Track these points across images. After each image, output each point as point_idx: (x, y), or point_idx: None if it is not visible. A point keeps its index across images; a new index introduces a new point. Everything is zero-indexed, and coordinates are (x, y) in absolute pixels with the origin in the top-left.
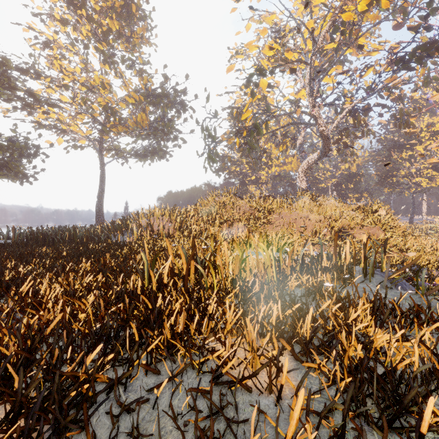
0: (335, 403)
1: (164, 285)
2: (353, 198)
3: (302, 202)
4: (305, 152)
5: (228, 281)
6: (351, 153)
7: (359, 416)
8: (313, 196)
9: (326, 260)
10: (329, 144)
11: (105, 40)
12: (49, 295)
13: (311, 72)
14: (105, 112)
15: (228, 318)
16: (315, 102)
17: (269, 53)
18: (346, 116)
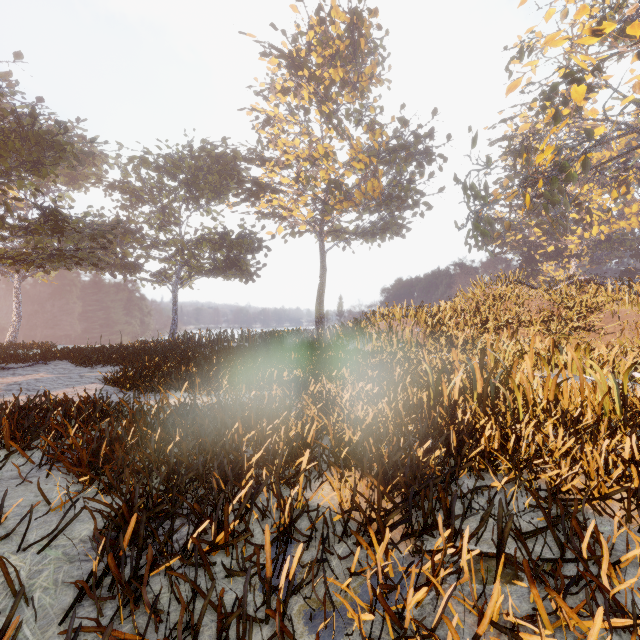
0: None
1: (455, 402)
2: None
3: None
4: None
5: (539, 407)
6: None
7: None
8: None
9: None
10: None
11: (327, 96)
12: (344, 398)
13: None
14: (330, 188)
15: (552, 446)
16: None
17: (590, 40)
18: None
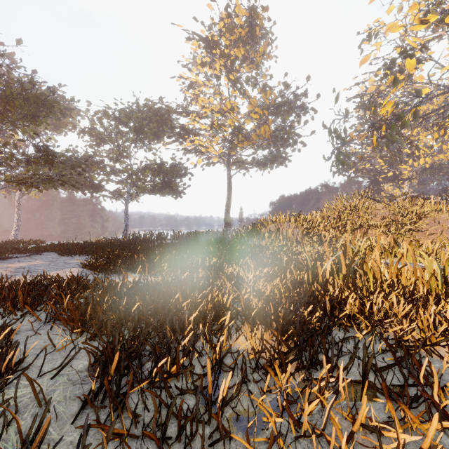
0: None
1: (327, 280)
2: None
3: None
4: None
5: (385, 284)
6: None
7: None
8: None
9: None
10: None
11: (233, 67)
12: (249, 277)
13: None
14: (235, 132)
15: (395, 310)
16: None
17: (419, 27)
18: None
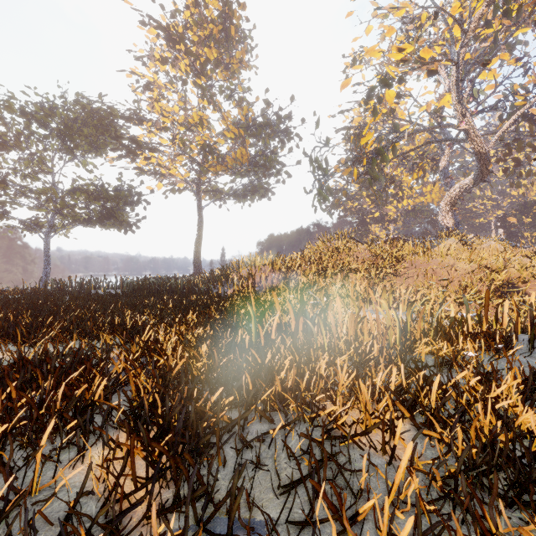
0: (450, 466)
1: (272, 341)
2: (531, 238)
3: (445, 245)
4: (451, 178)
5: (341, 342)
6: (527, 173)
7: (483, 488)
8: (462, 237)
9: (473, 325)
10: (488, 164)
11: (203, 71)
12: (168, 344)
13: (460, 70)
14: (203, 151)
15: (340, 380)
16: (465, 110)
17: (397, 56)
18: (517, 123)
